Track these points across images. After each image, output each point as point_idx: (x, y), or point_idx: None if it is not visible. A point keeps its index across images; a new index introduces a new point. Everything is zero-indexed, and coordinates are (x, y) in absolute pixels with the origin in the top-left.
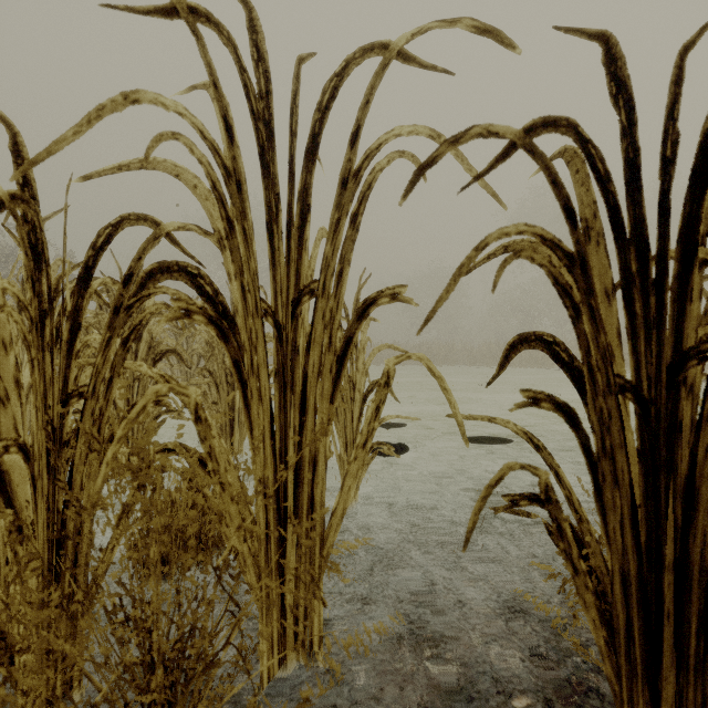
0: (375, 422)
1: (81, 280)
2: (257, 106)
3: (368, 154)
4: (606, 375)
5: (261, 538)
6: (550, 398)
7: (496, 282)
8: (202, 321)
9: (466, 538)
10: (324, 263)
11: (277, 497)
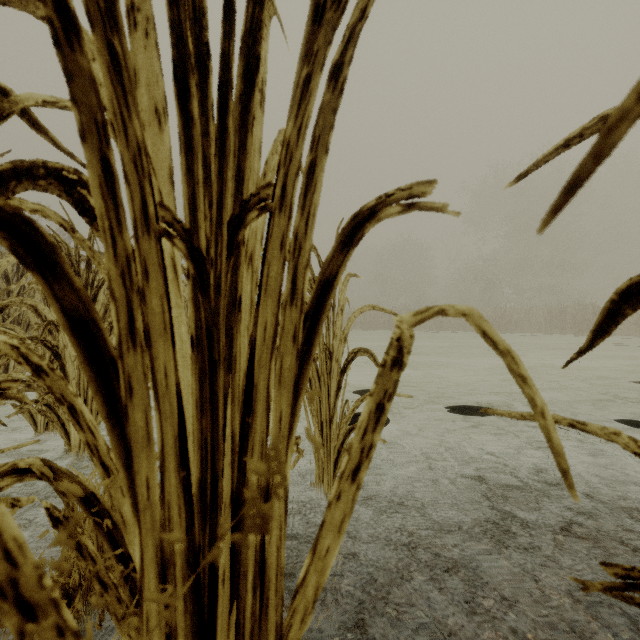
0: (375, 433)
1: None
2: None
3: None
4: None
5: None
6: None
7: None
8: None
9: None
10: (284, 154)
11: (193, 573)
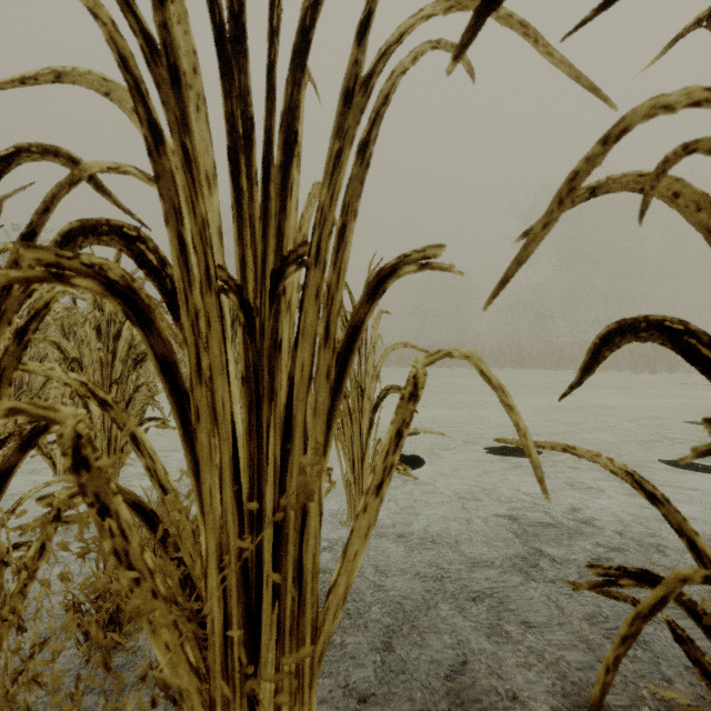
0: (395, 454)
1: None
2: None
3: (384, 50)
4: None
5: (215, 642)
6: None
7: (644, 204)
8: (95, 290)
9: None
10: (318, 217)
11: (243, 570)
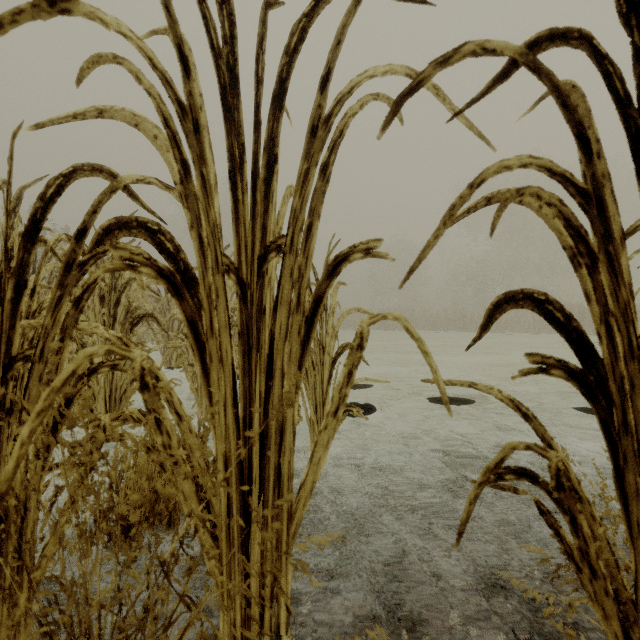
0: (347, 388)
1: (27, 233)
2: (217, 42)
3: (340, 98)
4: (628, 336)
5: (222, 516)
6: (561, 364)
7: (494, 225)
8: (151, 274)
9: (459, 531)
10: (292, 217)
11: (240, 470)
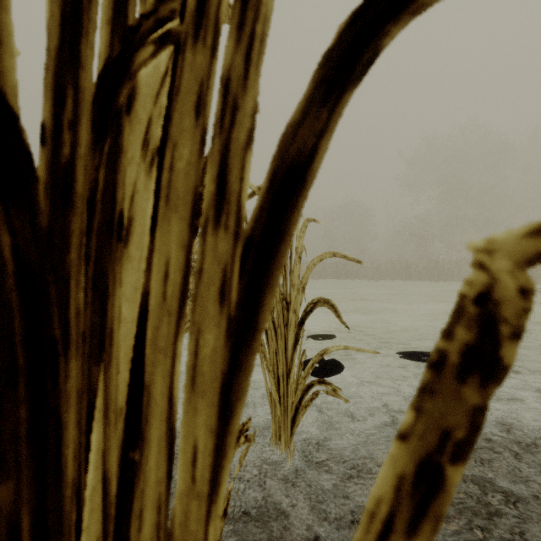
0: (414, 540)
1: None
2: None
3: None
4: None
5: None
6: None
7: None
8: None
9: None
10: None
11: None
